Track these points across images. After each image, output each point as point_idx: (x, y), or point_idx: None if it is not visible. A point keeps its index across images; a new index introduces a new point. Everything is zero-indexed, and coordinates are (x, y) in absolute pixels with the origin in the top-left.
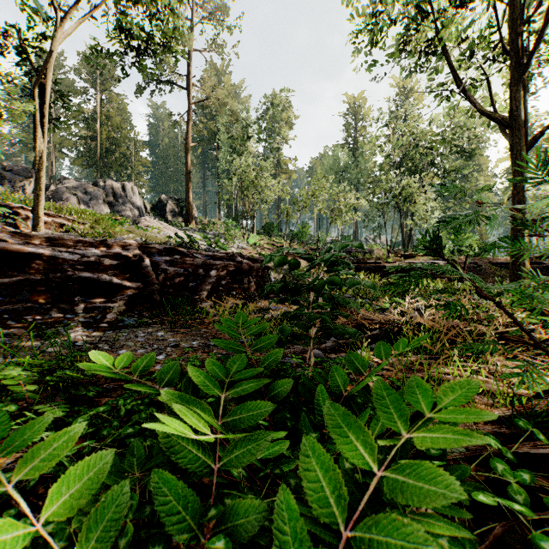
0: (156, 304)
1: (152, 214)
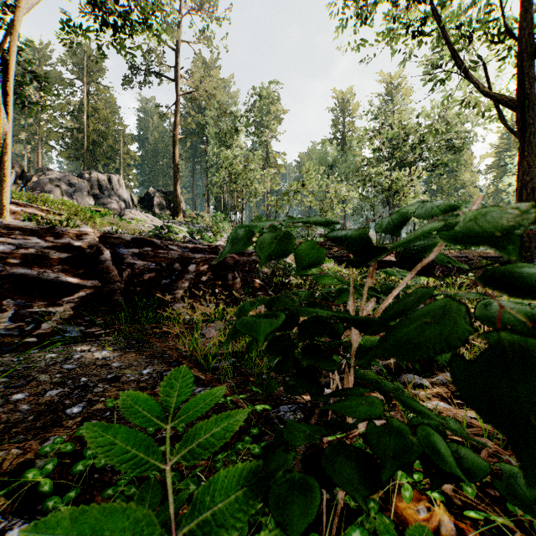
0: (117, 306)
1: (139, 207)
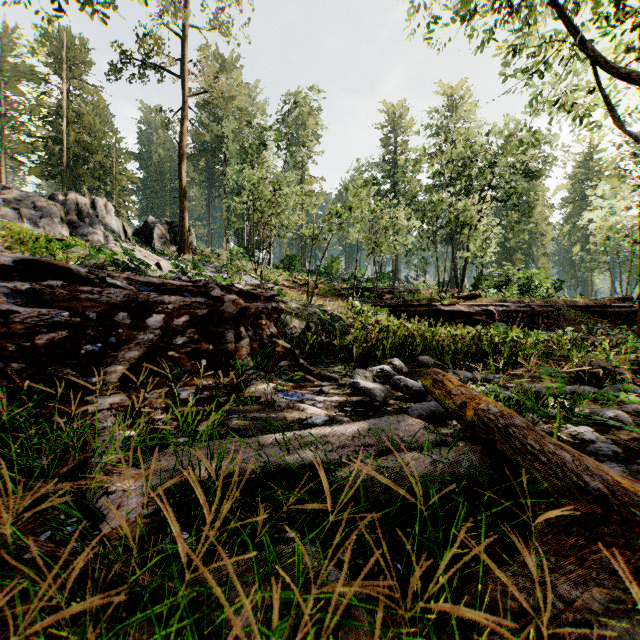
0: None
1: (134, 241)
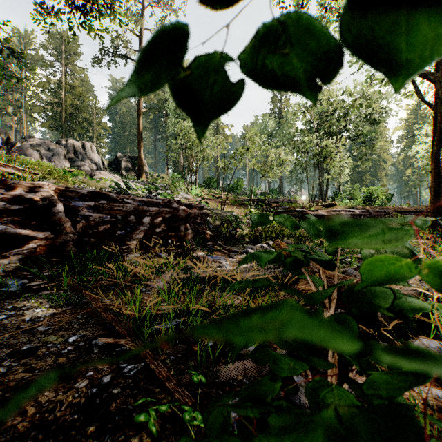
0: (69, 257)
1: (108, 169)
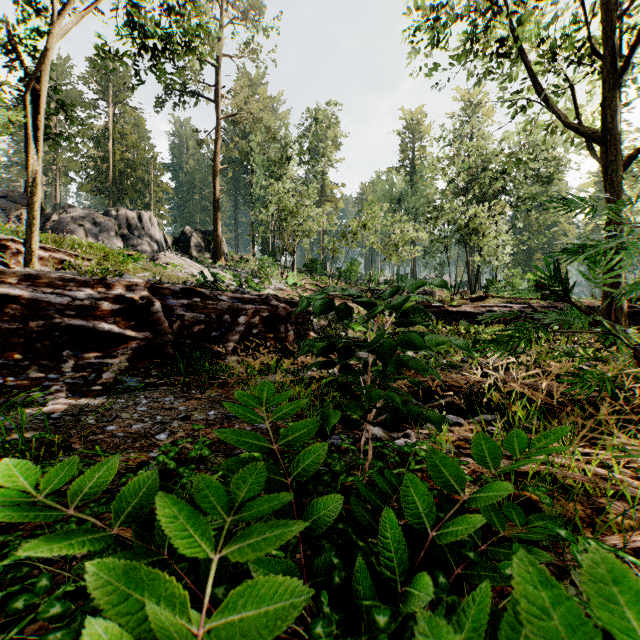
0: (169, 358)
1: (173, 249)
